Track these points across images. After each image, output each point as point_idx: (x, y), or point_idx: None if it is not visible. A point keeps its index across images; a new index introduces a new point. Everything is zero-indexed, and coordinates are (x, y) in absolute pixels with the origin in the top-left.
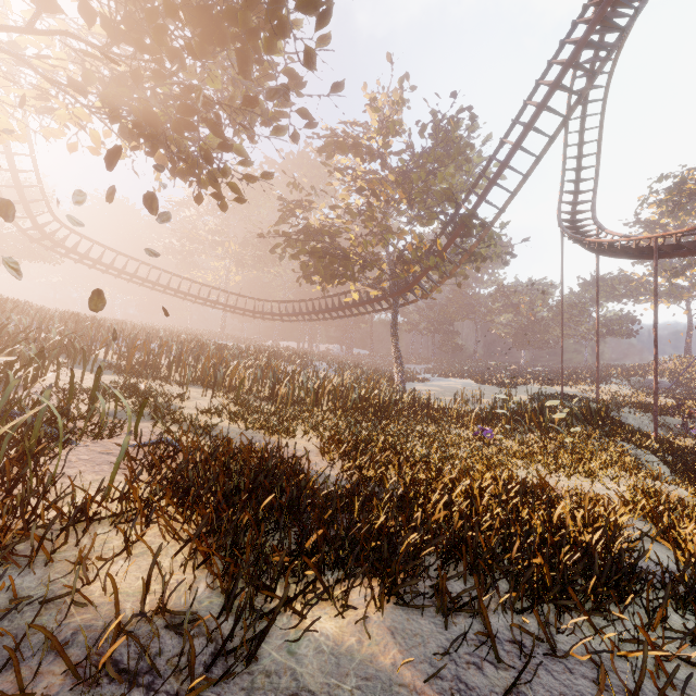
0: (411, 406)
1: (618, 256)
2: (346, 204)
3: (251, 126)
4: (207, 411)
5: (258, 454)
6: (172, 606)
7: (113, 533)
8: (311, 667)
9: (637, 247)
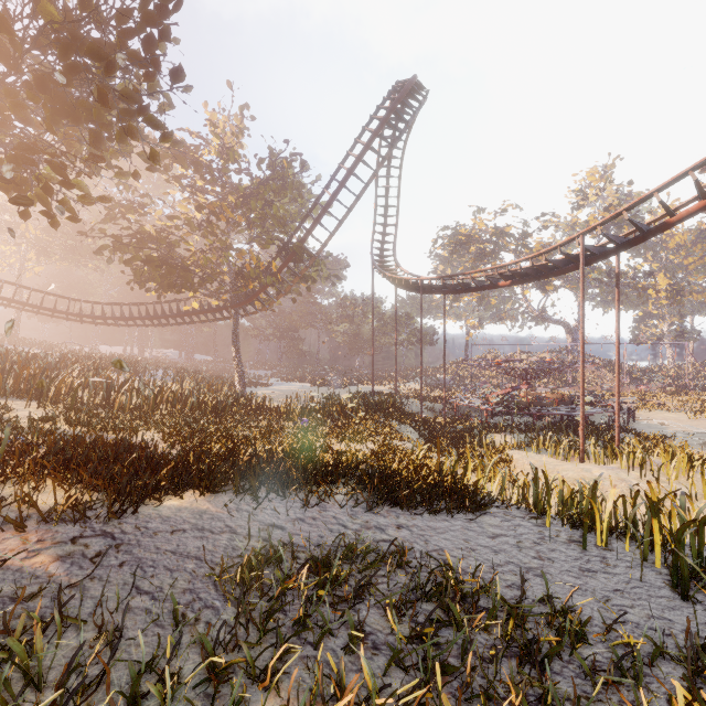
0: (248, 407)
1: (405, 288)
2: (185, 218)
3: (95, 170)
4: (41, 419)
5: (111, 442)
6: (81, 505)
7: (16, 487)
8: (167, 512)
9: (413, 285)
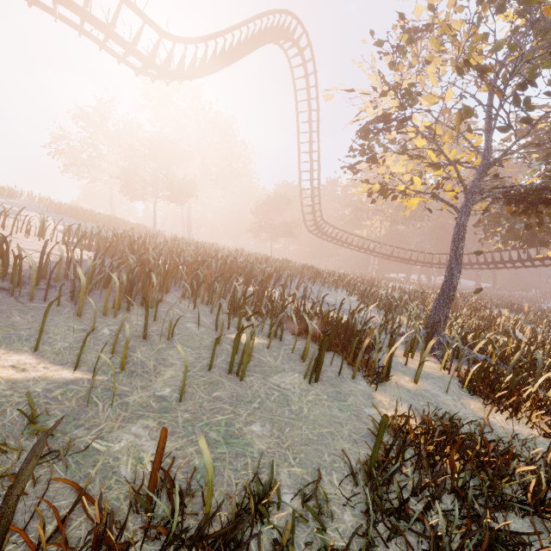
0: None
1: None
2: None
3: None
4: None
5: None
6: None
7: None
8: None
9: None
